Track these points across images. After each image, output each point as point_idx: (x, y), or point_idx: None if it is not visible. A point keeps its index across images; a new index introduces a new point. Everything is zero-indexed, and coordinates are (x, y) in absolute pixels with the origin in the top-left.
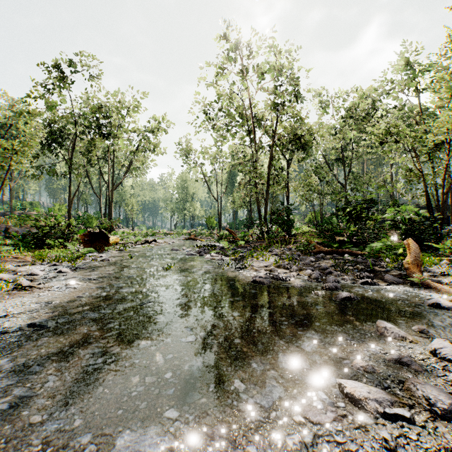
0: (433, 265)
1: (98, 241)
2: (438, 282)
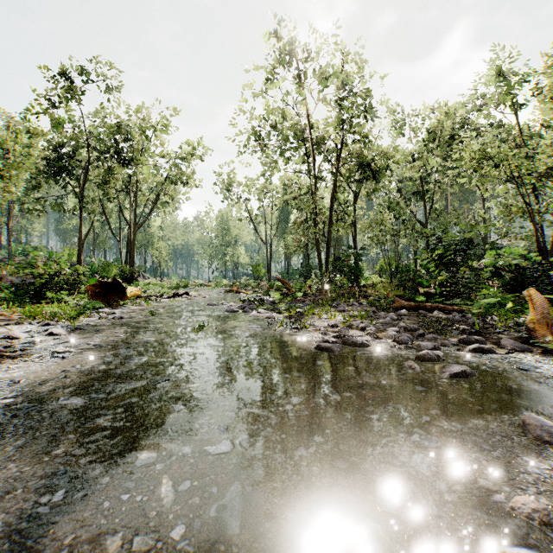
0: None
1: (112, 293)
2: None
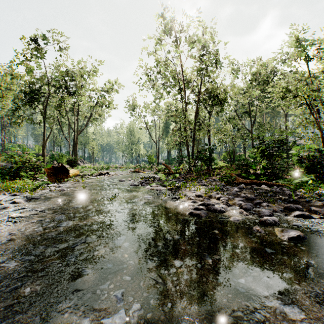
0: None
1: (60, 173)
2: None
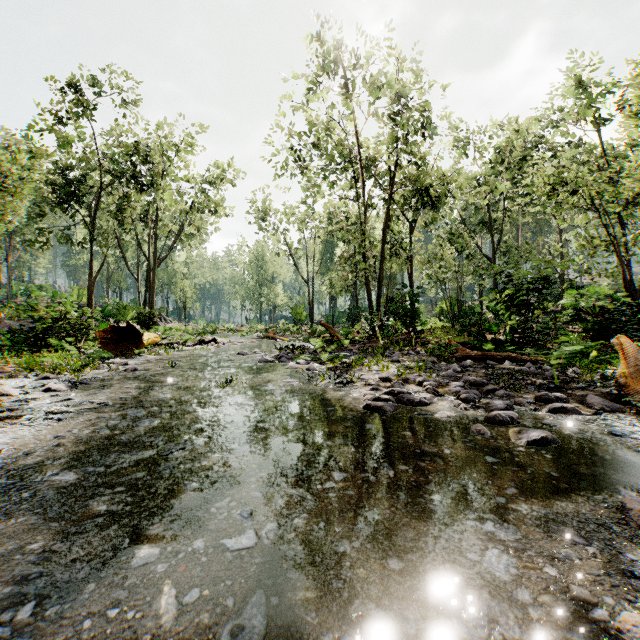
0: None
1: (126, 340)
2: None
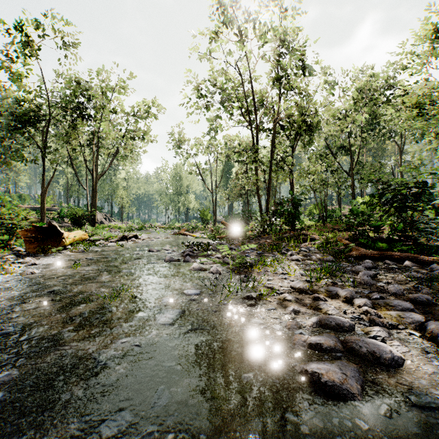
0: None
1: (51, 238)
2: None
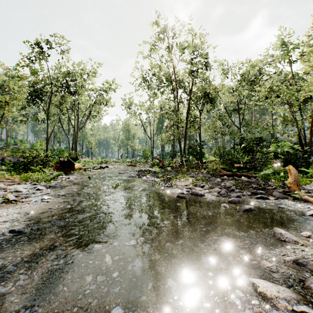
0: (306, 185)
1: (67, 167)
2: (312, 197)
